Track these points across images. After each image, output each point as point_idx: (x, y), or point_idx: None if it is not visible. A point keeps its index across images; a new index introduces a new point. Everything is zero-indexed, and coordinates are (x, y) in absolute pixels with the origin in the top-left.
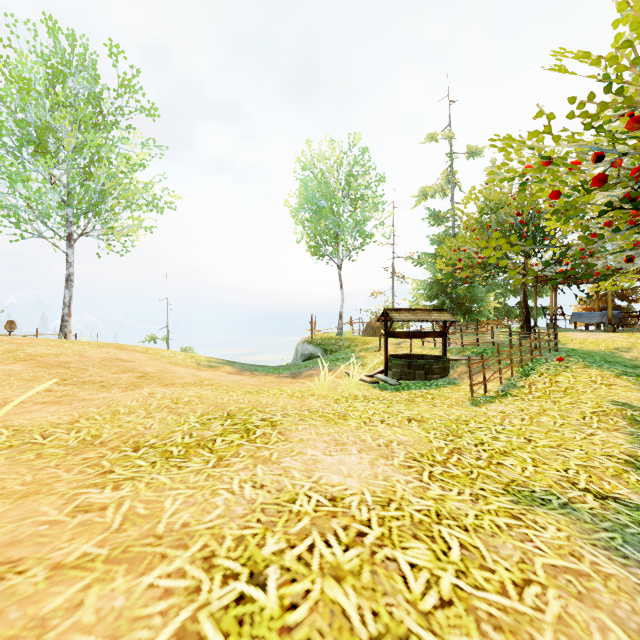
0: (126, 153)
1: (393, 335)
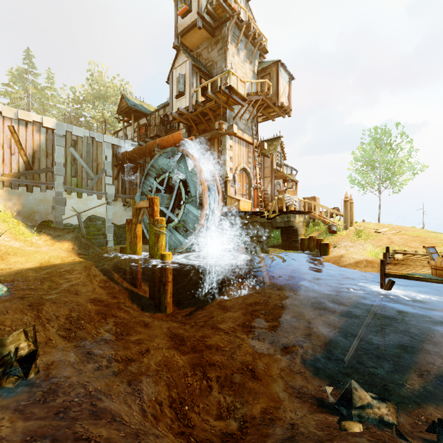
0: (401, 157)
1: None
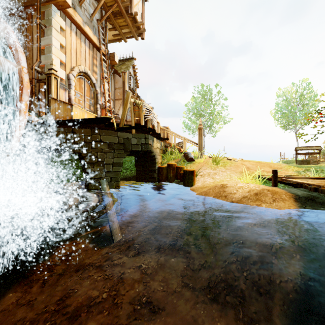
0: (218, 110)
1: (298, 154)
